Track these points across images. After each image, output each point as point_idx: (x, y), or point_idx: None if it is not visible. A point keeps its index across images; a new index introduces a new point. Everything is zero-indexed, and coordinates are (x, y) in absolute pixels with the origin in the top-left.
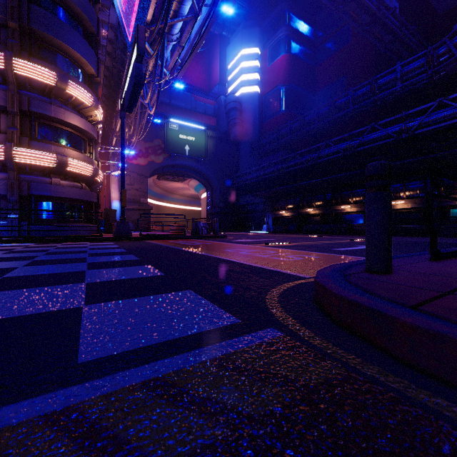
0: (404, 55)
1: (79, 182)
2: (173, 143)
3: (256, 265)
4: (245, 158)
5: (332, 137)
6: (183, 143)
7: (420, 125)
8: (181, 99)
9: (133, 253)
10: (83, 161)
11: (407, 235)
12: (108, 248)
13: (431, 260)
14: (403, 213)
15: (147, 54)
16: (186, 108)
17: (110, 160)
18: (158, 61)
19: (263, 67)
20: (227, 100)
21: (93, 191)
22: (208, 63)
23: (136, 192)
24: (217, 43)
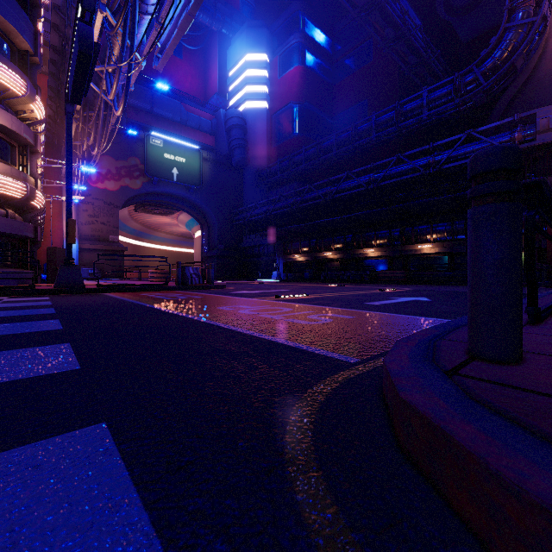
0: (429, 81)
1: (3, 207)
2: (156, 163)
3: (263, 335)
4: (250, 188)
5: (352, 169)
6: (169, 164)
7: (449, 159)
8: (166, 108)
9: (62, 315)
10: (8, 176)
11: (436, 284)
12: (26, 308)
13: (530, 324)
14: (430, 258)
15: (111, 29)
16: (174, 119)
17: (62, 181)
18: (128, 41)
19: (272, 79)
20: (228, 114)
21: (29, 221)
22: (203, 66)
23: (103, 227)
24: (215, 42)
